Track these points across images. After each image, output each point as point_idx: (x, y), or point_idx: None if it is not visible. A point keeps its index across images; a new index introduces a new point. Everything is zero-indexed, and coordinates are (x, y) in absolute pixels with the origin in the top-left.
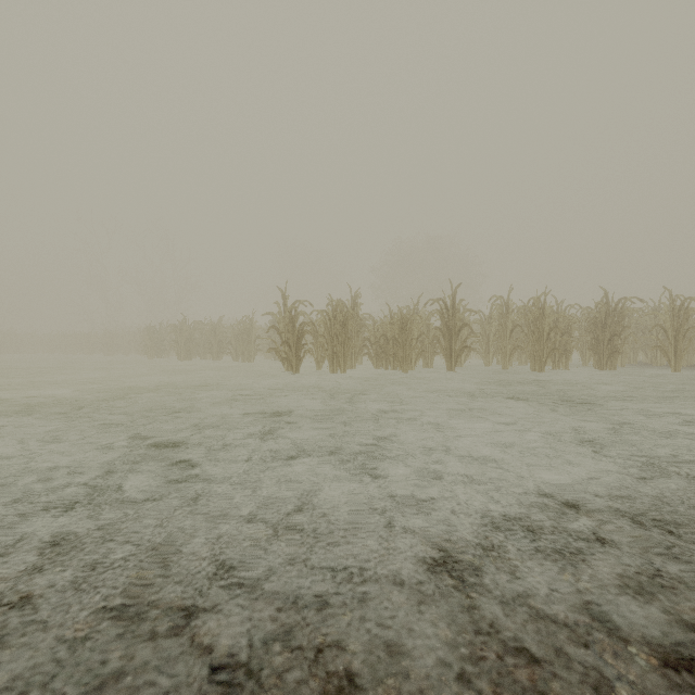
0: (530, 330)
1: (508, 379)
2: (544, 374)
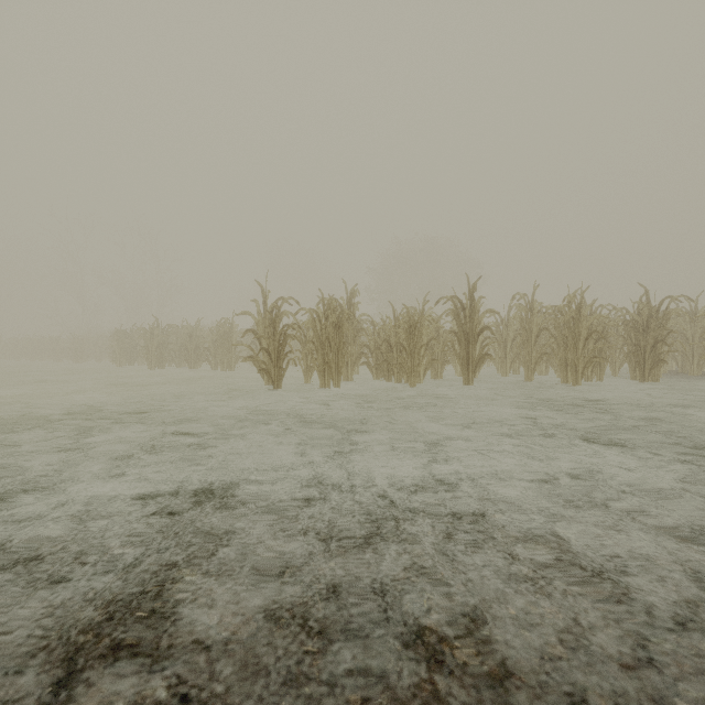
0: (561, 335)
1: (546, 396)
2: (581, 387)
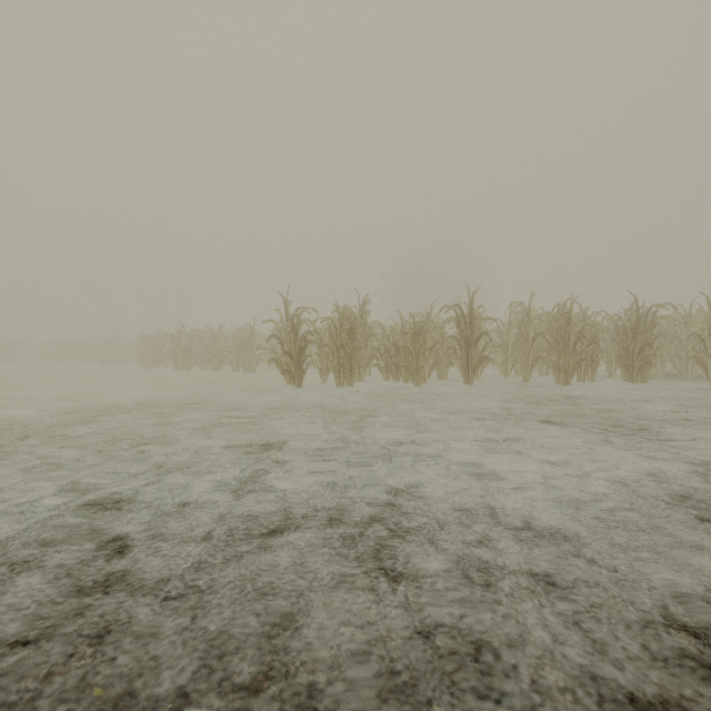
0: (554, 339)
1: (533, 394)
2: (570, 387)
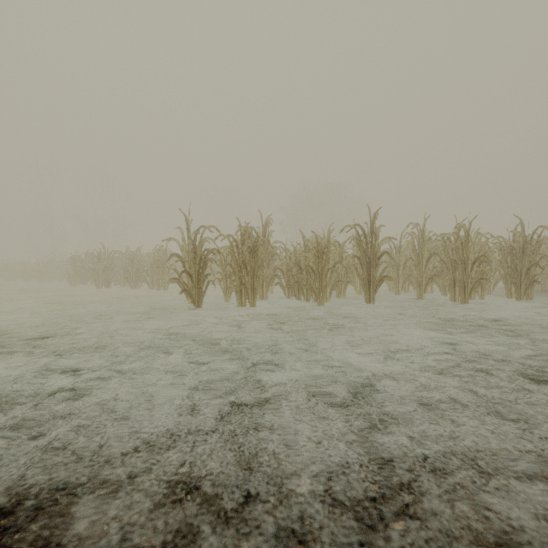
0: (449, 259)
1: (444, 315)
2: (469, 305)
